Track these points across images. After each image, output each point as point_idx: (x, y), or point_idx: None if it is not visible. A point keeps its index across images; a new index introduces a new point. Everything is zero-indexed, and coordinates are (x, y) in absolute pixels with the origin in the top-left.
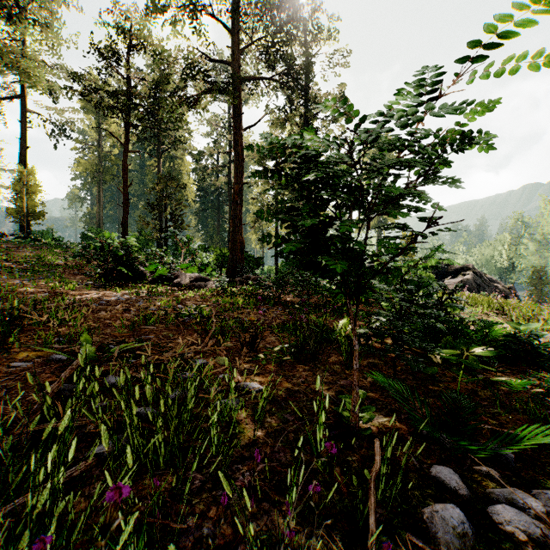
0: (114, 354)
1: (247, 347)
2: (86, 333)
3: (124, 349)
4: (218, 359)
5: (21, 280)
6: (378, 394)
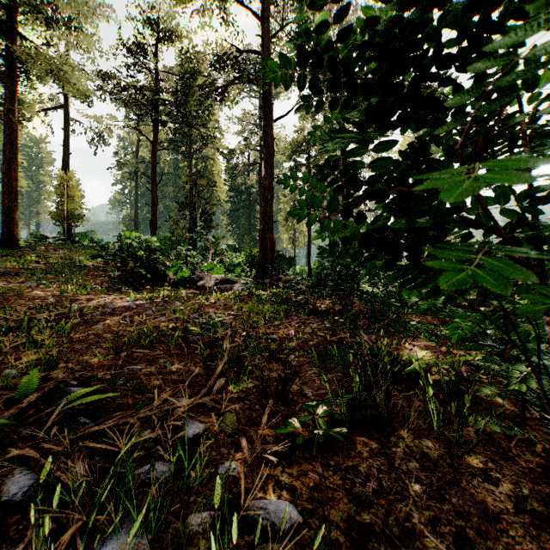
0: (51, 416)
1: (272, 396)
2: (36, 367)
3: (88, 394)
4: (225, 420)
5: (38, 283)
6: (545, 541)
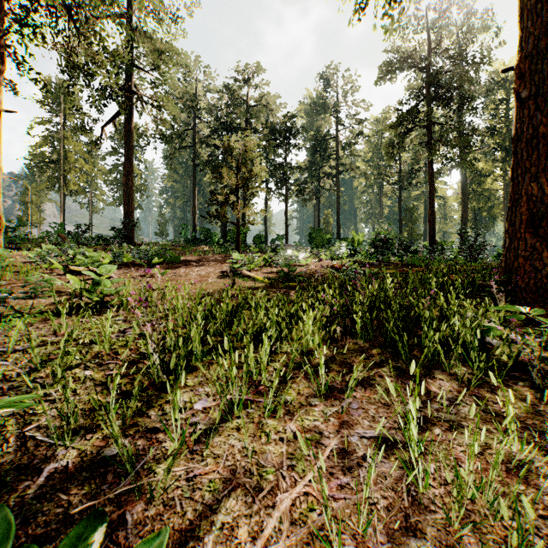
0: None
1: None
2: None
3: None
4: None
5: None
6: None
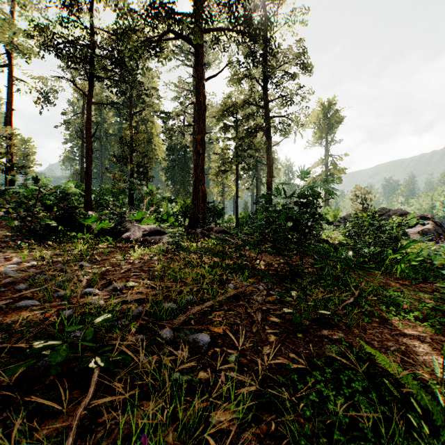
0: None
1: None
2: None
3: None
4: None
5: None
6: None
